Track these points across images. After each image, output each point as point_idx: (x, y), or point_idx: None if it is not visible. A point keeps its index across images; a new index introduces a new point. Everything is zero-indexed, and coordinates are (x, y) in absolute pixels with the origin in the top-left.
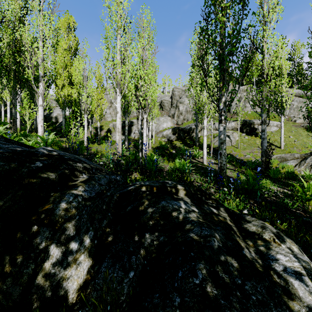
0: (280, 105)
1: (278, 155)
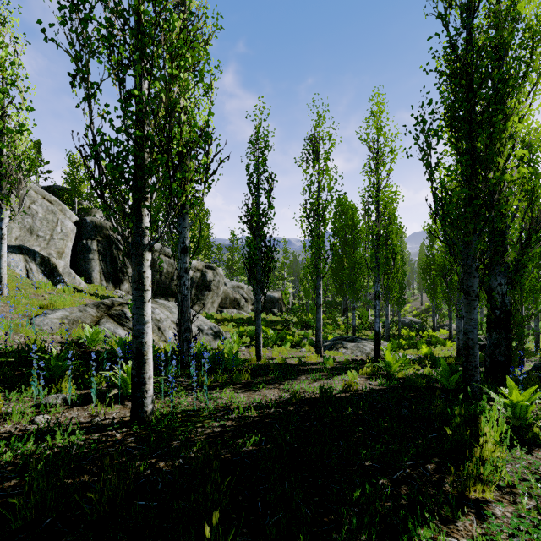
0: (13, 178)
1: (60, 316)
